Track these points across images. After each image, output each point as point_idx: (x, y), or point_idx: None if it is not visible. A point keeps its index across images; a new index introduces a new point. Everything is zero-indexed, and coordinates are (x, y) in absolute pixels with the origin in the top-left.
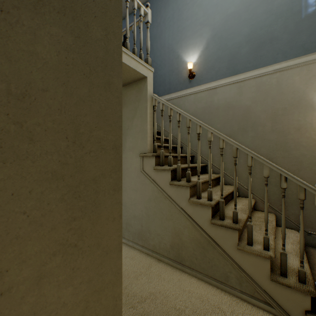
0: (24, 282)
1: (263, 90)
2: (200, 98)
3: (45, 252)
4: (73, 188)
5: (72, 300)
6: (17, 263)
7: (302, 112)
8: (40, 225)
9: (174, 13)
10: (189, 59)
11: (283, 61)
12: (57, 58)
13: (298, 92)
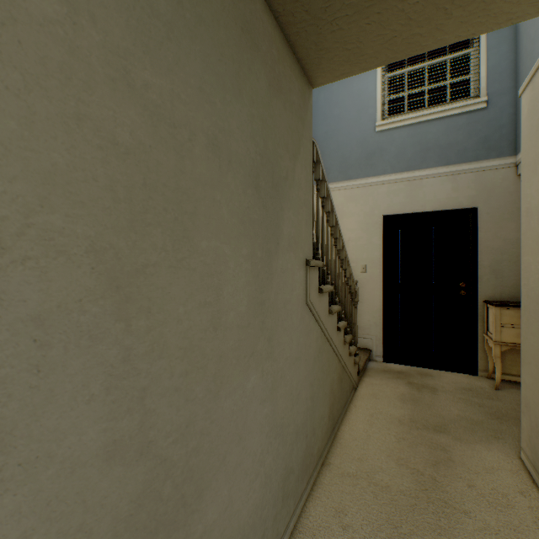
0: None
1: None
2: None
3: None
4: None
5: None
6: None
7: None
8: None
9: None
10: None
11: None
12: None
13: None
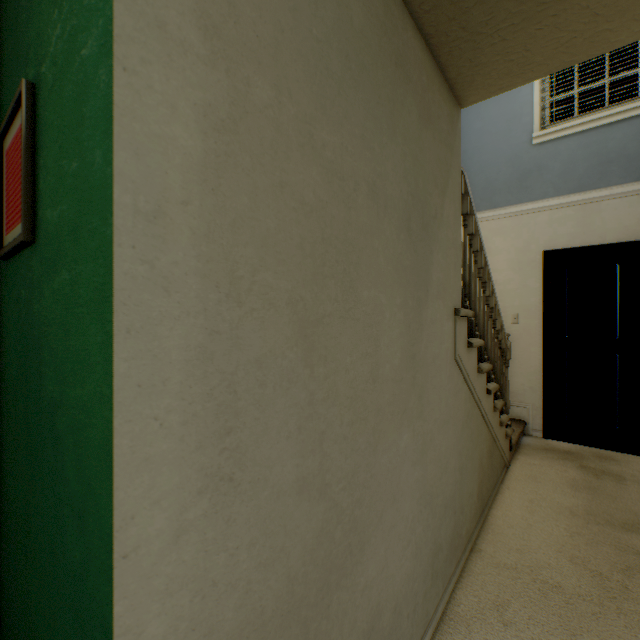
0: None
1: None
2: None
3: None
4: None
5: None
6: None
7: None
8: None
9: None
10: None
11: None
12: None
13: None
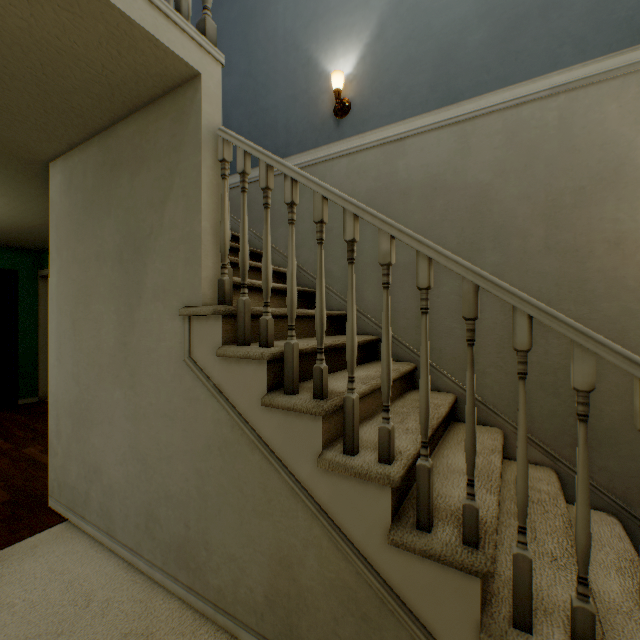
0: None
1: (525, 141)
2: (362, 165)
3: None
4: None
5: None
6: None
7: (628, 199)
8: None
9: None
10: (335, 68)
11: (577, 64)
12: None
13: (616, 144)
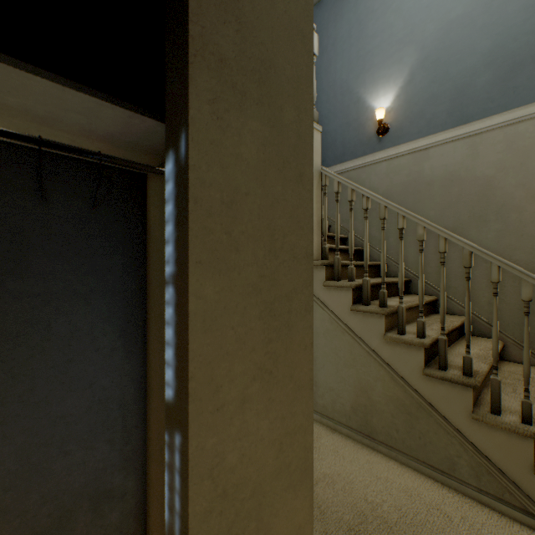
0: (232, 402)
1: (520, 147)
2: (397, 166)
3: (247, 374)
4: (268, 305)
5: (268, 436)
6: (227, 381)
7: None
8: (243, 343)
9: (351, 28)
10: (378, 104)
11: None
12: (256, 155)
13: None
